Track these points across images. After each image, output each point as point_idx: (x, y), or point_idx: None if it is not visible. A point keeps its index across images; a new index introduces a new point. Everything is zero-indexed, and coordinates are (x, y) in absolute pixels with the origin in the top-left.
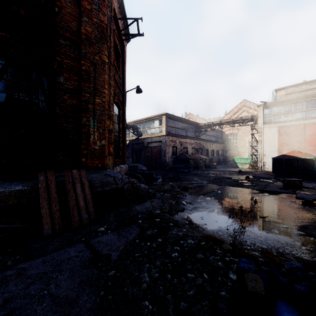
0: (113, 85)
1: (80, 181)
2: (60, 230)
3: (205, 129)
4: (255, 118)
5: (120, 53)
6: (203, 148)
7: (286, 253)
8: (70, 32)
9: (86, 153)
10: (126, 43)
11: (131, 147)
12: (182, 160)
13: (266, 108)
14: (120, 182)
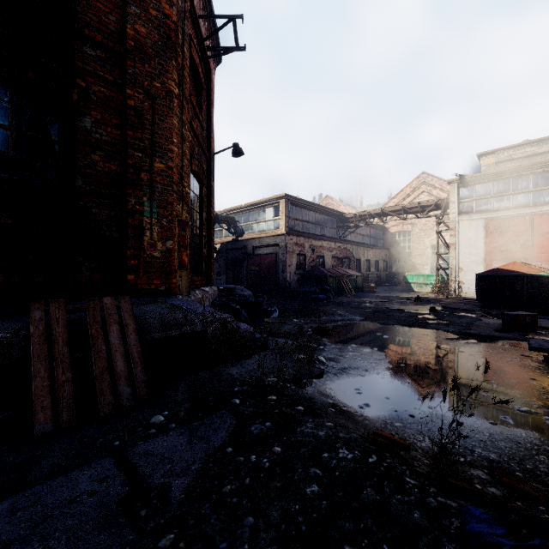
0: (188, 138)
1: (119, 319)
2: (72, 422)
3: (355, 224)
4: (444, 204)
5: (203, 81)
6: (351, 257)
7: (541, 471)
8: (105, 33)
9: (135, 264)
10: (215, 65)
11: (224, 256)
12: (316, 278)
13: (464, 186)
14: (200, 321)
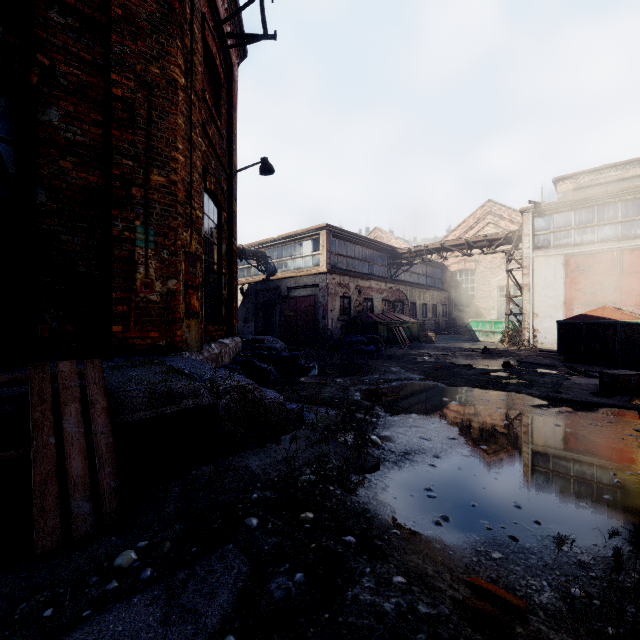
0: (200, 145)
1: (83, 394)
2: None
3: (410, 261)
4: (515, 237)
5: (222, 78)
6: (405, 300)
7: None
8: None
9: (124, 311)
10: (238, 60)
11: (253, 299)
12: (363, 325)
13: (540, 216)
14: (208, 392)
